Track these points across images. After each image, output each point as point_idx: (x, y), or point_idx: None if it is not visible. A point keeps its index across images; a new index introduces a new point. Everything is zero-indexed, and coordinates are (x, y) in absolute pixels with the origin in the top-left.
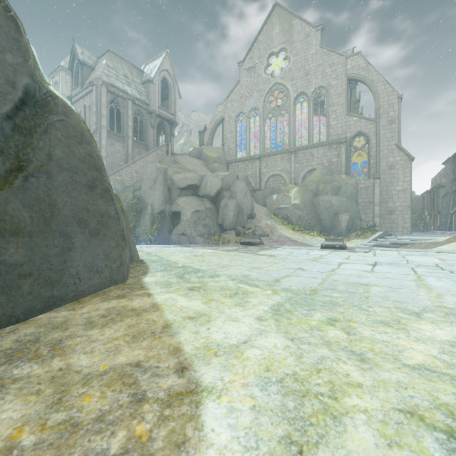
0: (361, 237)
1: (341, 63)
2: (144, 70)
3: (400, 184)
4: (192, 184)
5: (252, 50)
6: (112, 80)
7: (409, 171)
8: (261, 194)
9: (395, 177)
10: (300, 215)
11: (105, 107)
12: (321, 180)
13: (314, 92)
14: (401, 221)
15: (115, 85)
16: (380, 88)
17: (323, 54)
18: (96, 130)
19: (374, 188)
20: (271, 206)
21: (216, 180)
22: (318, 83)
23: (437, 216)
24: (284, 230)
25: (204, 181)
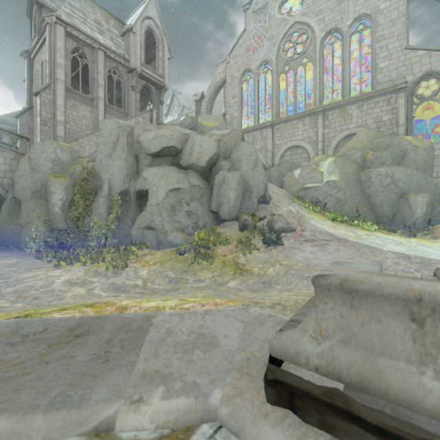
0: None
1: None
2: (126, 23)
3: None
4: (169, 146)
5: None
6: (76, 22)
7: None
8: (275, 171)
9: None
10: (339, 198)
11: (61, 55)
12: (369, 146)
13: (352, 25)
14: None
15: (80, 28)
16: None
17: None
18: (49, 84)
19: None
20: (292, 187)
21: (208, 141)
22: (358, 11)
23: None
24: (319, 221)
25: (188, 142)
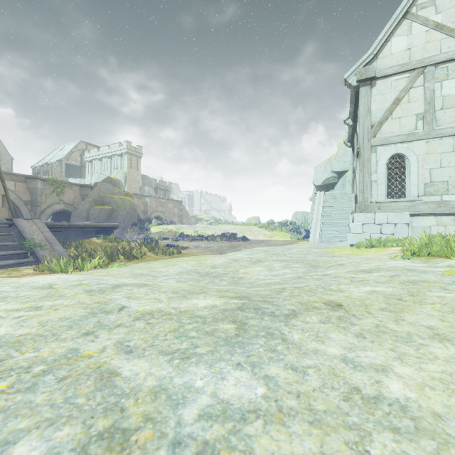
0: None
1: None
2: None
3: None
4: None
5: None
6: None
7: None
8: None
9: None
10: None
11: None
12: None
13: None
14: None
15: None
16: (2, 150)
17: None
18: None
19: None
20: None
21: None
22: None
23: None
24: None
25: None
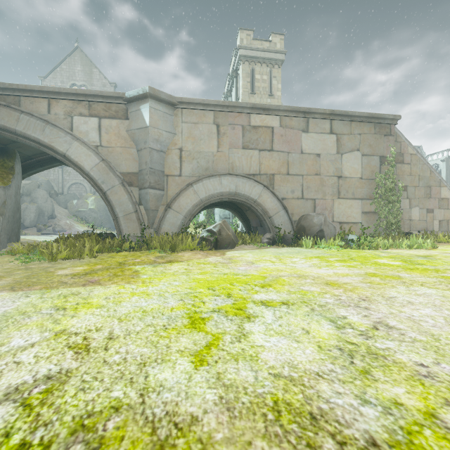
0: None
1: None
2: None
3: None
4: None
5: (55, 73)
6: None
7: None
8: (63, 199)
9: None
10: (95, 217)
11: None
12: None
13: None
14: None
15: None
16: None
17: None
18: None
19: None
20: (72, 209)
21: None
22: None
23: None
24: (81, 227)
25: None
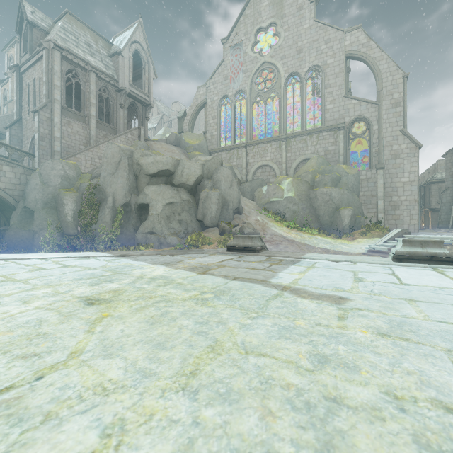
0: (368, 236)
1: (339, 39)
2: (113, 43)
3: (406, 176)
4: (165, 169)
5: (238, 26)
6: (70, 46)
7: (416, 160)
8: (248, 187)
9: (400, 167)
10: (294, 210)
11: (58, 77)
12: (317, 170)
13: (308, 72)
14: (407, 218)
15: (73, 52)
16: (382, 67)
17: (317, 29)
18: (47, 103)
19: (377, 180)
20: (261, 200)
21: (195, 166)
22: (312, 62)
23: (428, 214)
24: (278, 227)
25: (179, 166)
